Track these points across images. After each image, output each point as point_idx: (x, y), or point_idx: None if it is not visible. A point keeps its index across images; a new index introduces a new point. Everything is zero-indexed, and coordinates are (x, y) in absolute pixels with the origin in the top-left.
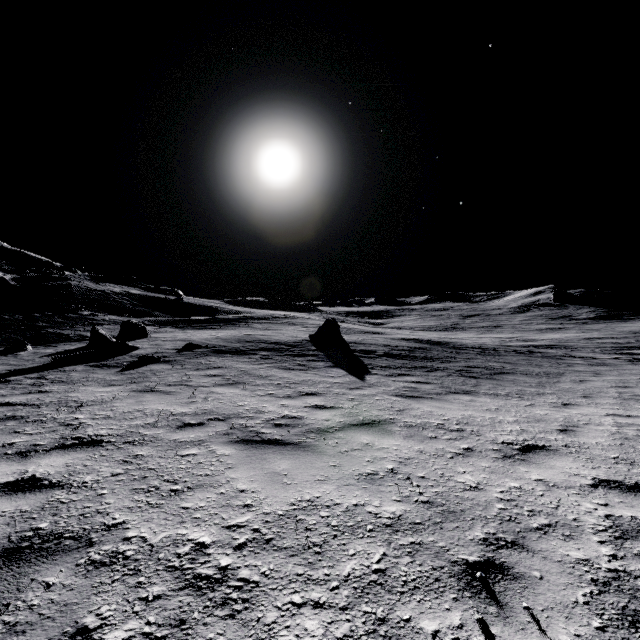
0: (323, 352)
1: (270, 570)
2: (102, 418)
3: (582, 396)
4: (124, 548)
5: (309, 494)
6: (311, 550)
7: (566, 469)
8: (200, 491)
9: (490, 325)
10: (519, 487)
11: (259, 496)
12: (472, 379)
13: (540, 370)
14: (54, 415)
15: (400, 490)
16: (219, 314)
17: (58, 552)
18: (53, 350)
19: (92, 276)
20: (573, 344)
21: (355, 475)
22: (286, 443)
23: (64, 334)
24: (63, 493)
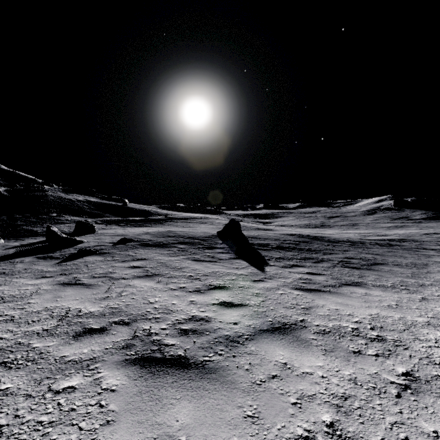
0: (228, 245)
1: None
2: (3, 321)
3: None
4: None
5: None
6: None
7: None
8: None
9: (349, 223)
10: None
11: None
12: (355, 270)
13: (406, 261)
14: None
15: None
16: (152, 216)
17: None
18: (19, 243)
19: (64, 189)
20: (418, 238)
21: None
22: (190, 364)
23: (34, 230)
24: None
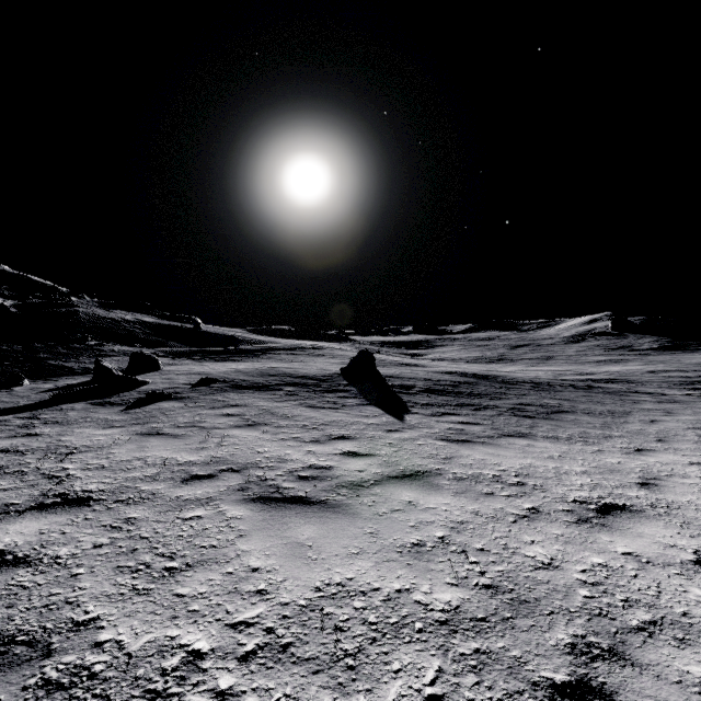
0: (356, 387)
1: (286, 697)
2: (94, 468)
3: (656, 440)
4: (92, 660)
5: (339, 574)
6: (342, 663)
7: (658, 538)
8: (202, 570)
9: (541, 356)
10: (604, 564)
11: (276, 577)
12: (527, 419)
13: (603, 408)
14: (38, 465)
15: (454, 568)
16: (241, 344)
17: (2, 666)
18: (53, 385)
19: (102, 302)
20: (636, 378)
21: (397, 546)
22: (312, 502)
23: (67, 367)
24: (28, 573)
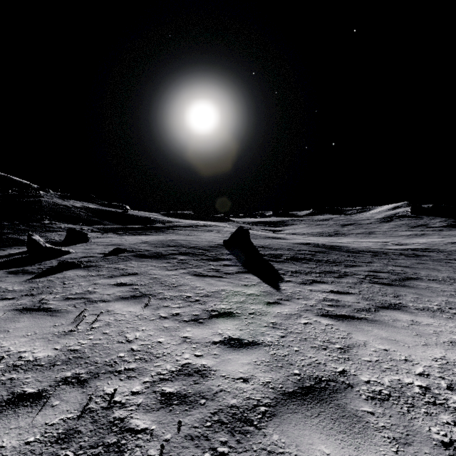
0: (235, 256)
1: None
2: None
3: None
4: None
5: None
6: None
7: None
8: None
9: (365, 232)
10: None
11: None
12: (387, 287)
13: (442, 275)
14: None
15: None
16: (154, 223)
17: None
18: None
19: (62, 195)
20: (443, 248)
21: None
22: None
23: (20, 239)
24: None
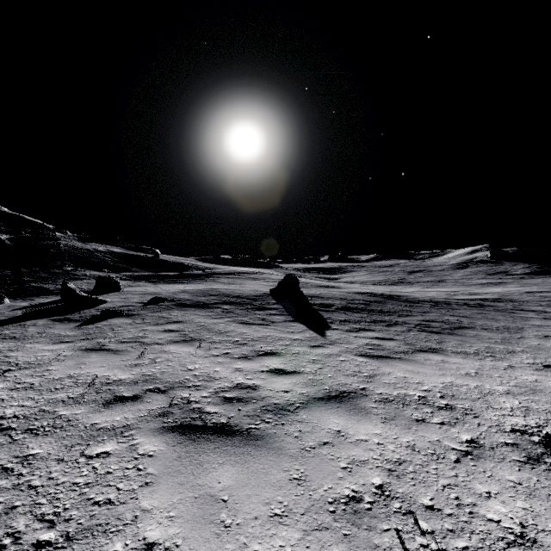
0: (283, 306)
1: None
2: (22, 388)
3: None
4: None
5: None
6: None
7: None
8: (81, 547)
9: (434, 280)
10: None
11: None
12: (434, 334)
13: (498, 324)
14: None
15: (404, 543)
16: (190, 270)
17: None
18: (28, 303)
19: (81, 237)
20: (517, 297)
21: (329, 502)
22: (234, 431)
23: (45, 288)
24: None
